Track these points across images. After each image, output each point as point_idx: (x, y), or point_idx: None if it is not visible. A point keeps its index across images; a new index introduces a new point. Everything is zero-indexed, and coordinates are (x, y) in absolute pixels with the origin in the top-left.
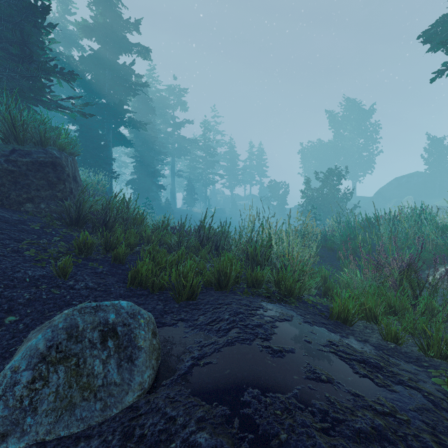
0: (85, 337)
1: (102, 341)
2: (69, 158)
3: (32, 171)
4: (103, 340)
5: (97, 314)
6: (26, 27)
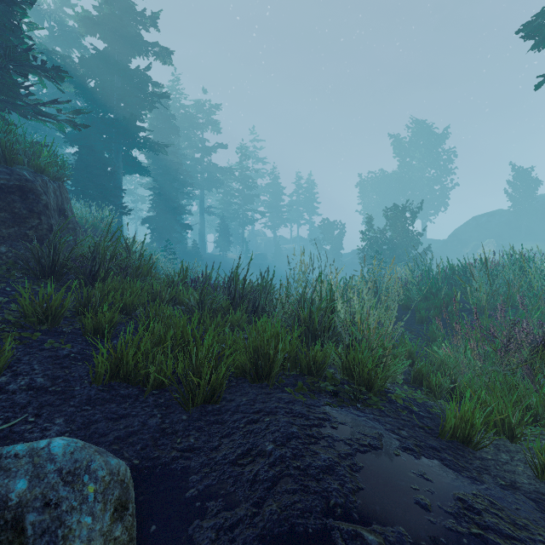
0: None
1: None
2: (52, 184)
3: None
4: None
5: None
6: None
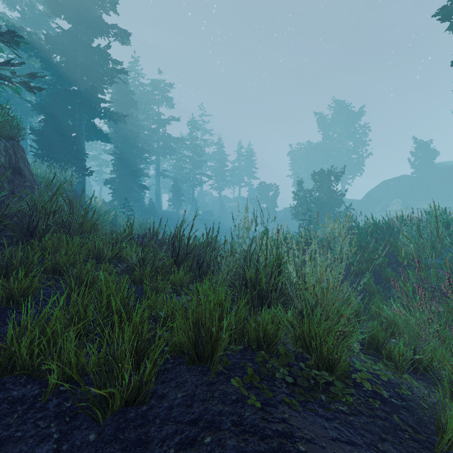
0: None
1: None
2: (4, 142)
3: None
4: None
5: None
6: None
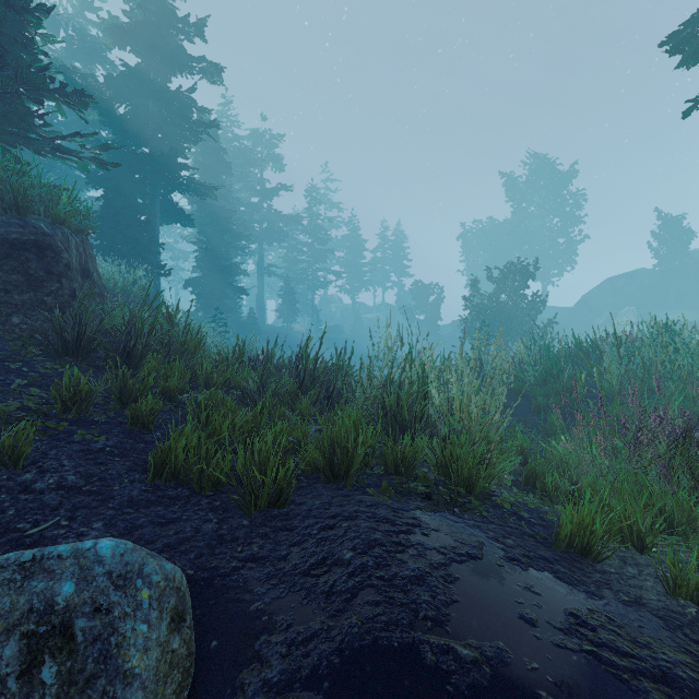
0: None
1: (26, 667)
2: (75, 238)
3: None
4: (30, 664)
5: (27, 586)
6: None
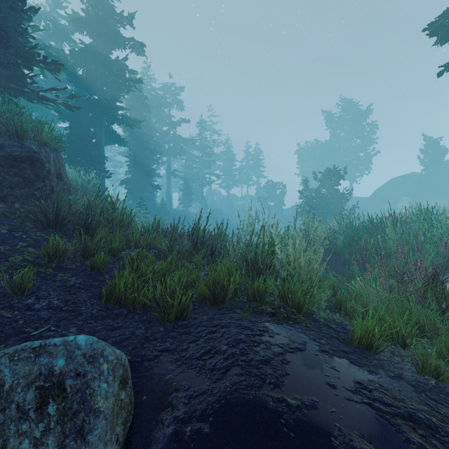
0: (12, 400)
1: (39, 405)
2: (52, 154)
3: (4, 166)
4: (41, 404)
5: (38, 361)
6: (4, 10)
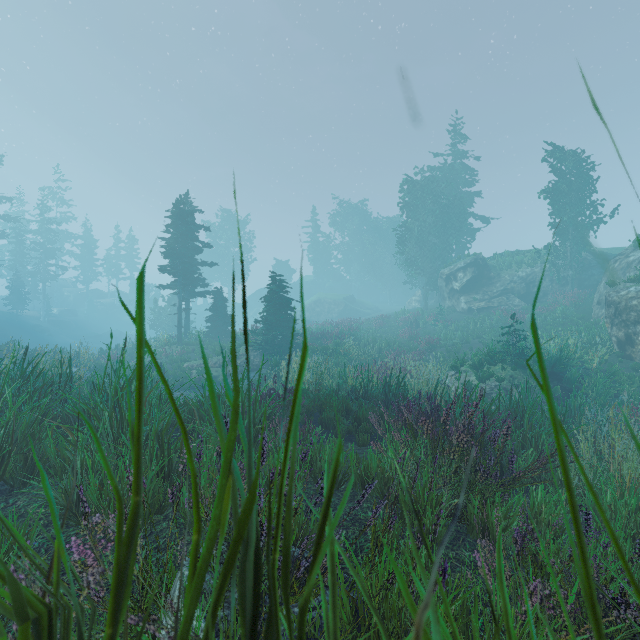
0: None
1: None
2: None
3: None
4: None
5: None
6: None
